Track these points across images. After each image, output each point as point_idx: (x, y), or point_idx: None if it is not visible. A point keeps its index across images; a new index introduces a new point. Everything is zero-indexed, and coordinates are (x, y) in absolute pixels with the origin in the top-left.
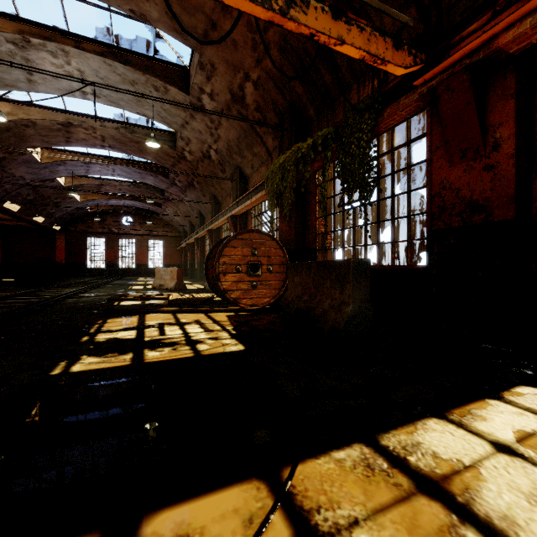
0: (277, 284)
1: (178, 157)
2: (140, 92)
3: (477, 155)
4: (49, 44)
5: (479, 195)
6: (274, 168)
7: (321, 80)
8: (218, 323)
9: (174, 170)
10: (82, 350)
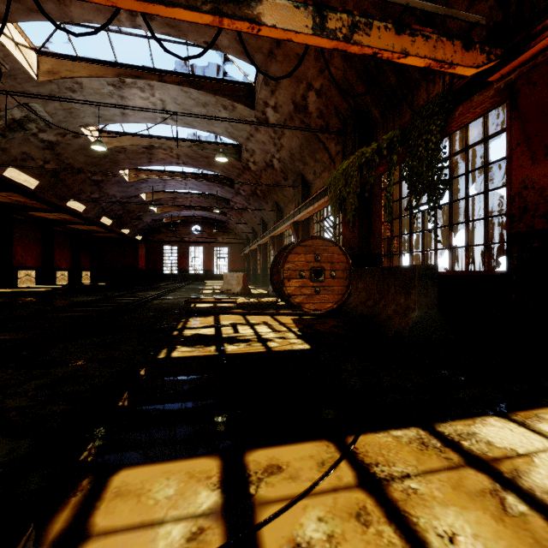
0: (340, 289)
1: (243, 168)
2: (211, 112)
3: None
4: (138, 81)
5: None
6: (337, 174)
7: (387, 82)
8: (284, 325)
9: (240, 182)
10: (176, 341)
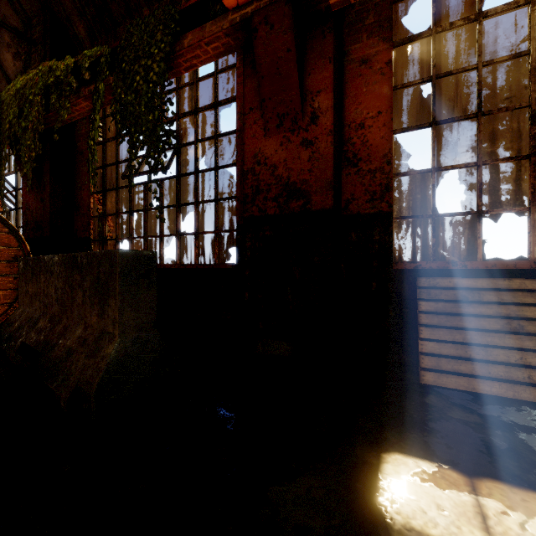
0: (2, 295)
1: None
2: None
3: (296, 126)
4: None
5: (297, 177)
6: (7, 95)
7: None
8: None
9: None
10: None
